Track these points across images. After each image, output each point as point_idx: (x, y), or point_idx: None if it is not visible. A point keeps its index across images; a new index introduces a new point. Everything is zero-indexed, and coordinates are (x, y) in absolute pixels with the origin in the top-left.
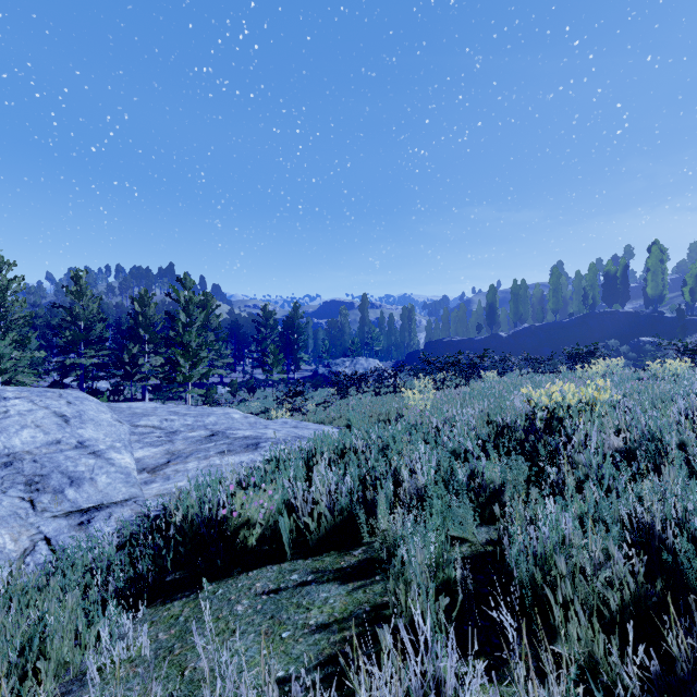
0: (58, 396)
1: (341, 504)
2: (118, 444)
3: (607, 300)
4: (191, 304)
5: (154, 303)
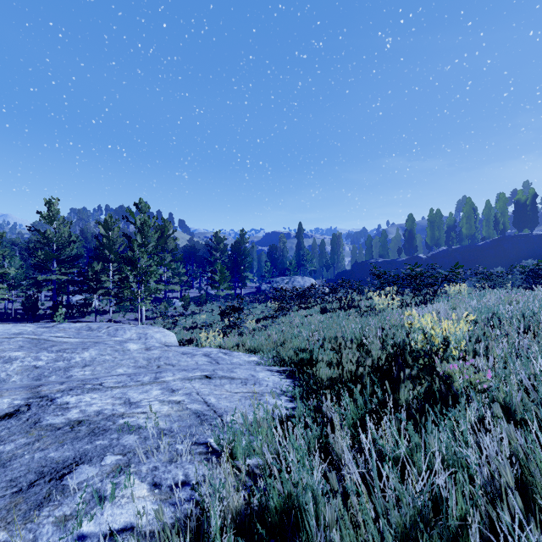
0: None
1: None
2: None
3: (517, 225)
4: (145, 226)
5: (117, 227)
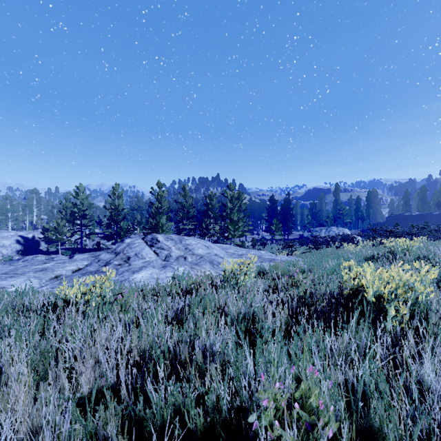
0: (199, 240)
1: (303, 269)
2: (225, 256)
3: None
4: (233, 198)
5: (215, 198)
